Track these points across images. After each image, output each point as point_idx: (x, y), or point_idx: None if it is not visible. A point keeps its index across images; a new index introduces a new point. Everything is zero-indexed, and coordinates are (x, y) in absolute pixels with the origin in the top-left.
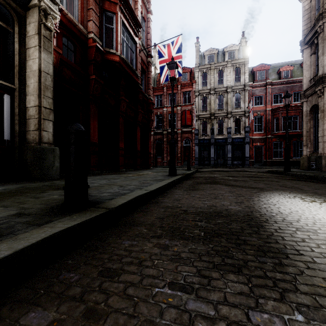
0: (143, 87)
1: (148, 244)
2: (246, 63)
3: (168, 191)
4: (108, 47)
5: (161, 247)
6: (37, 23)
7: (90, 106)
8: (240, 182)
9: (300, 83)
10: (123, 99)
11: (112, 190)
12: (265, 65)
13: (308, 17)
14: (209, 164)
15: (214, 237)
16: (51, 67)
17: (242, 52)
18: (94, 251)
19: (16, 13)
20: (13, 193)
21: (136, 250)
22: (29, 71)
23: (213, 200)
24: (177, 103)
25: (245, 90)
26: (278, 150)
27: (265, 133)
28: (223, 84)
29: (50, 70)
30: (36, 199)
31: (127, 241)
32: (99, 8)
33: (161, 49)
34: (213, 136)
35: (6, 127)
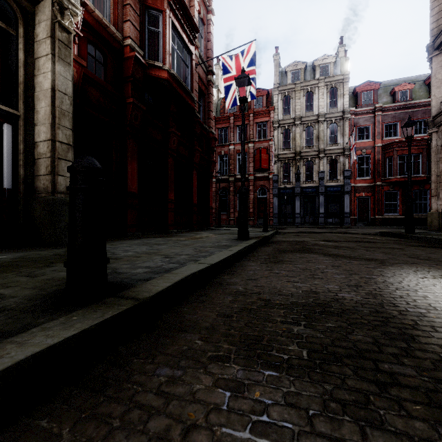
0: (201, 116)
1: (203, 379)
2: (346, 81)
3: (237, 263)
4: (153, 58)
5: (228, 388)
6: (49, 21)
7: (127, 142)
8: (344, 249)
9: (424, 107)
10: (173, 132)
11: (152, 263)
12: (372, 83)
13: (439, 10)
14: (292, 222)
15: (329, 364)
16: (69, 85)
17: (339, 66)
18: (99, 393)
19: (21, 8)
20: (2, 268)
21: (179, 394)
22: (38, 90)
23: (310, 281)
24: (248, 139)
25: (345, 119)
26: (392, 202)
27: (372, 179)
28: (313, 111)
29: (68, 89)
30: (31, 278)
31: (164, 368)
32: (140, 4)
33: (227, 62)
34: (298, 184)
35: (6, 170)
